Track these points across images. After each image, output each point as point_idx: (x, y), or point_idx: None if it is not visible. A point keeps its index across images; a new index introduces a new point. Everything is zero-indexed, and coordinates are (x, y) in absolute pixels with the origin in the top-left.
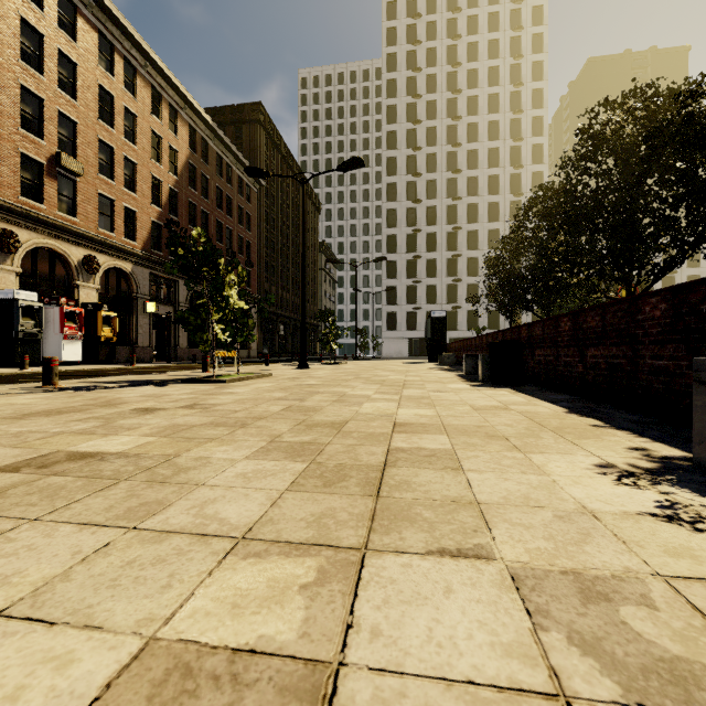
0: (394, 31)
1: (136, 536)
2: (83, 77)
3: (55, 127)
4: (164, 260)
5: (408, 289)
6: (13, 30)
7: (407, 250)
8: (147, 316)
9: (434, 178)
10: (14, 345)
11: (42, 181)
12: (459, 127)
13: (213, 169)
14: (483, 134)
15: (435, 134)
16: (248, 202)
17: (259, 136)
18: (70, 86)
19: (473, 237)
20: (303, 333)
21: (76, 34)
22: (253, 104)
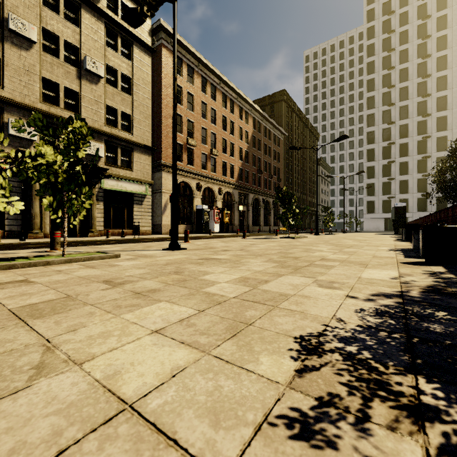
0: (372, 11)
1: (319, 247)
2: (217, 115)
3: (210, 139)
4: (244, 185)
5: (384, 184)
6: (200, 107)
7: (383, 158)
8: (237, 211)
9: (405, 104)
10: (202, 226)
11: (207, 161)
12: (428, 62)
13: (262, 135)
14: (452, 61)
15: (406, 72)
16: (278, 146)
17: (283, 108)
18: (213, 120)
19: (442, 141)
20: (317, 219)
21: (215, 98)
22: (280, 91)
